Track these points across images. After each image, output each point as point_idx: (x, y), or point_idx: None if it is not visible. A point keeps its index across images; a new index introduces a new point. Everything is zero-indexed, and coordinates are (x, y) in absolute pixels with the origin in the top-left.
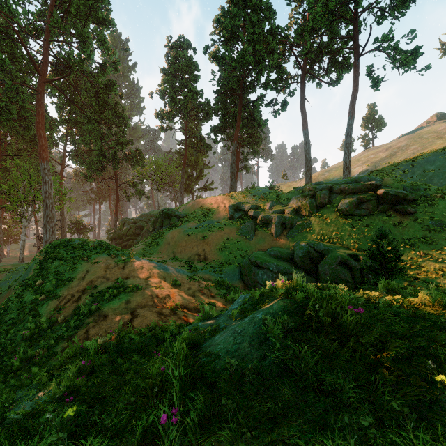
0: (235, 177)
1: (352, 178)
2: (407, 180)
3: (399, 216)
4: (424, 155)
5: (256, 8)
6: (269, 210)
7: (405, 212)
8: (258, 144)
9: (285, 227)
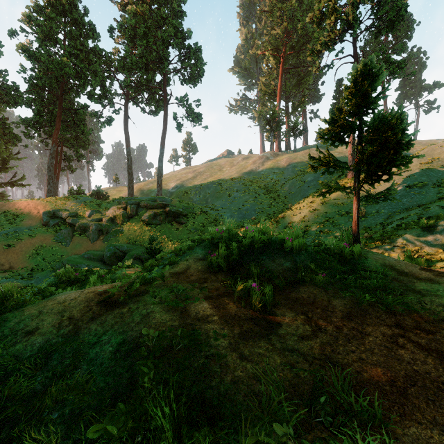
0: (57, 177)
1: (154, 197)
2: (197, 198)
3: (178, 225)
4: (207, 182)
5: (78, 23)
6: (88, 218)
7: (181, 222)
8: (85, 147)
9: (102, 233)
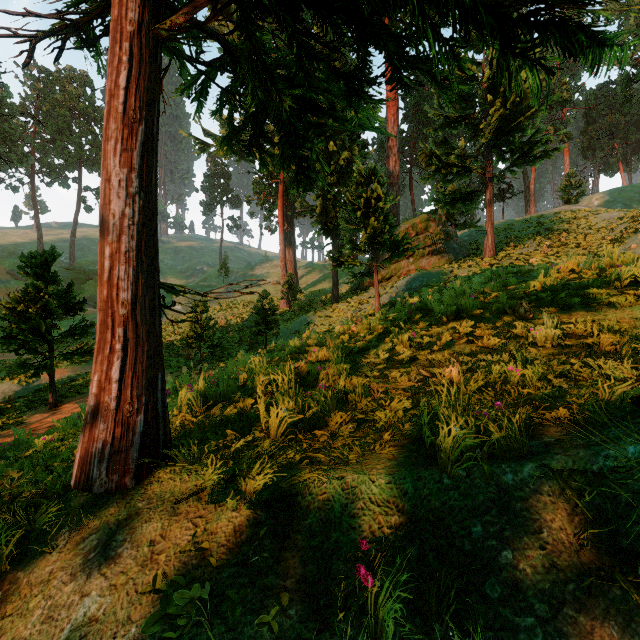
0: None
1: None
2: None
3: None
4: None
5: (7, 108)
6: None
7: None
8: None
9: None
